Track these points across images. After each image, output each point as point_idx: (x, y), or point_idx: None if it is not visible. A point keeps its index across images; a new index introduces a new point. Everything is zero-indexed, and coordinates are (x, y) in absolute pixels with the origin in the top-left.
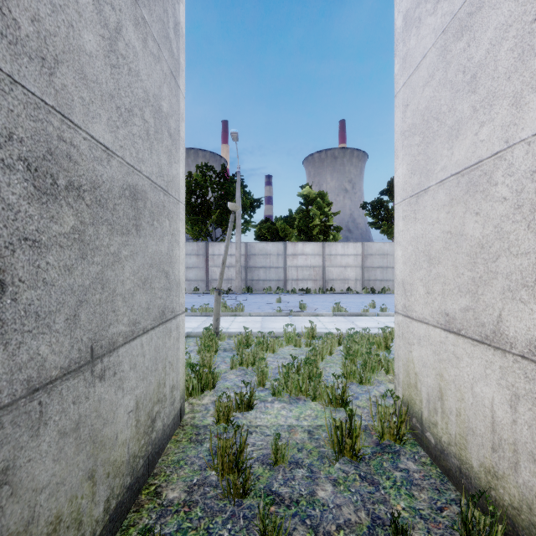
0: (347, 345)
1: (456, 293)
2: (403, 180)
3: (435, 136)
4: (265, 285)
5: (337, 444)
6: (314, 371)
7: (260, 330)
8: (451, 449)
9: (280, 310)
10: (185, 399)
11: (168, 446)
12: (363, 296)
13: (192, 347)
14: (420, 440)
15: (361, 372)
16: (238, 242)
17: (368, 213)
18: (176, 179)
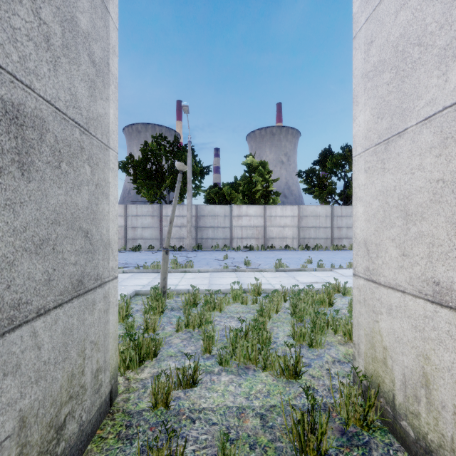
0: (293, 303)
1: (454, 257)
2: (365, 128)
3: (417, 66)
4: (214, 243)
5: (299, 442)
6: (264, 337)
7: (207, 286)
8: (445, 454)
9: (227, 266)
10: (121, 374)
11: (88, 449)
12: (299, 253)
13: (139, 307)
14: (392, 426)
15: (311, 334)
16: (189, 204)
17: (303, 180)
18: (103, 119)
